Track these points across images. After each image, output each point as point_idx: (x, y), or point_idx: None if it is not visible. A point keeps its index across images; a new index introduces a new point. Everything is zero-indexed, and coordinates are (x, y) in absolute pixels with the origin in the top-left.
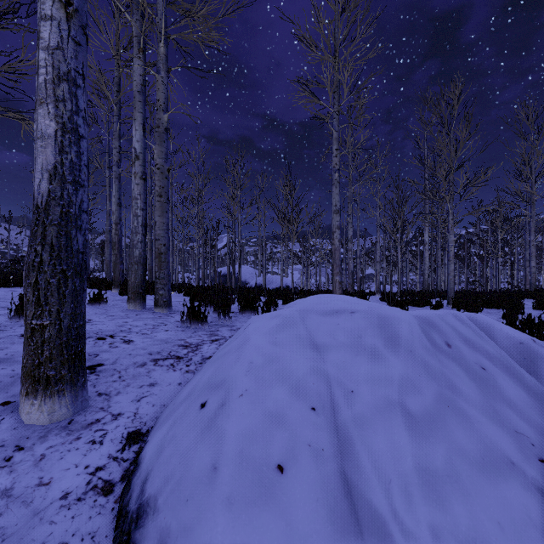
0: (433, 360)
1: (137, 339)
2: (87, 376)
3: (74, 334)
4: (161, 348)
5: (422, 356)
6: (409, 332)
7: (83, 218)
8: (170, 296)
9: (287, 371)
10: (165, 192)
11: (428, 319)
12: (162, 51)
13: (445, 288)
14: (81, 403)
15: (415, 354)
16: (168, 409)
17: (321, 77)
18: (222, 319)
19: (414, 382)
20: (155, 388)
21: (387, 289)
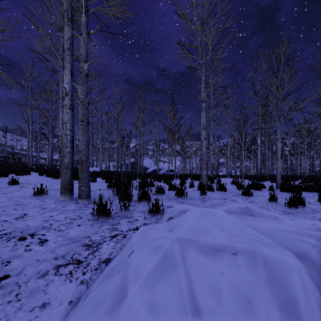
0: None
1: (51, 238)
2: None
3: None
4: (68, 249)
5: None
6: (304, 293)
7: None
8: (89, 190)
9: None
10: (85, 118)
11: (311, 258)
12: (84, 20)
13: (269, 172)
14: None
15: None
16: None
17: (194, 40)
18: (123, 210)
19: None
20: (45, 312)
21: (233, 172)
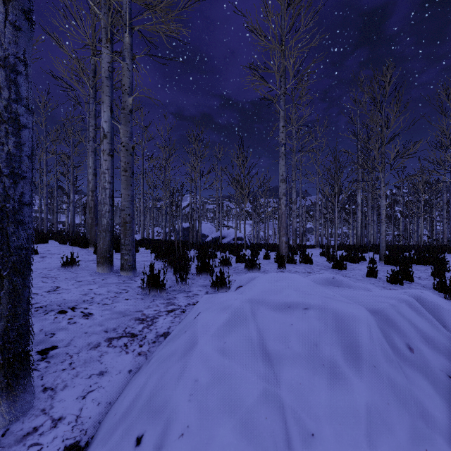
0: (399, 376)
1: (96, 312)
2: (37, 364)
3: (11, 335)
4: (118, 323)
5: (386, 372)
6: (369, 338)
7: (23, 212)
8: (134, 260)
9: (236, 396)
10: (130, 167)
11: (385, 314)
12: (127, 41)
13: (374, 241)
14: (20, 407)
15: (379, 371)
16: (109, 419)
17: (270, 63)
18: (180, 284)
19: (383, 416)
20: (104, 379)
21: (324, 241)
